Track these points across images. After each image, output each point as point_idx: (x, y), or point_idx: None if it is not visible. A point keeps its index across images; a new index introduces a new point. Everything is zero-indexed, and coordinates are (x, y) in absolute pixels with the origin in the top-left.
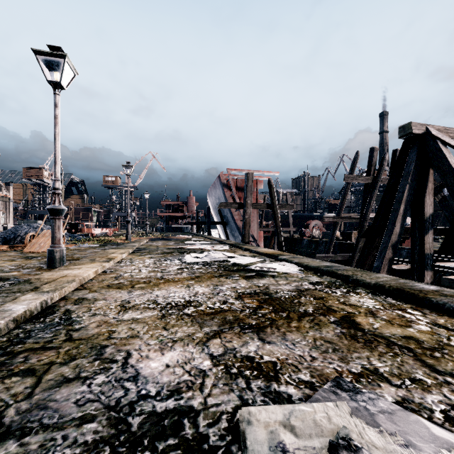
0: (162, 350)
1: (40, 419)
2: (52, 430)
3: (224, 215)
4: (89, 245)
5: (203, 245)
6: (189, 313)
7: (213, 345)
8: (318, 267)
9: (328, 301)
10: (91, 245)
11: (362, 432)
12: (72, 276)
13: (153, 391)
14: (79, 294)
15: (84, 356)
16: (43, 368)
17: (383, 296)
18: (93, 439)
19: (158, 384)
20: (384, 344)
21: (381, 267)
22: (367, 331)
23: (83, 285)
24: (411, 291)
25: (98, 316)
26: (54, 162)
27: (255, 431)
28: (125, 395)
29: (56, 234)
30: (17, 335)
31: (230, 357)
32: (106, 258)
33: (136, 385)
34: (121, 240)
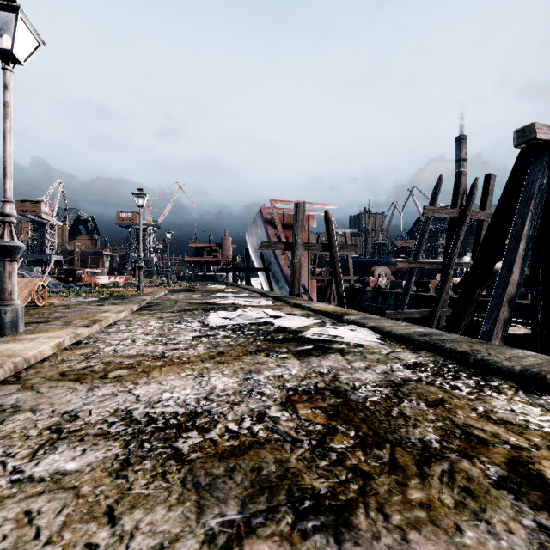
0: None
1: None
2: None
3: (267, 259)
4: (84, 299)
5: (239, 298)
6: (184, 454)
7: None
8: (410, 336)
9: (457, 413)
10: (87, 298)
11: None
12: (6, 356)
13: None
14: None
15: None
16: None
17: (547, 396)
18: None
19: None
20: None
21: (494, 332)
22: None
23: (20, 373)
24: None
25: None
26: (3, 173)
27: None
28: None
29: (5, 284)
30: None
31: None
32: (89, 320)
33: None
34: (131, 291)
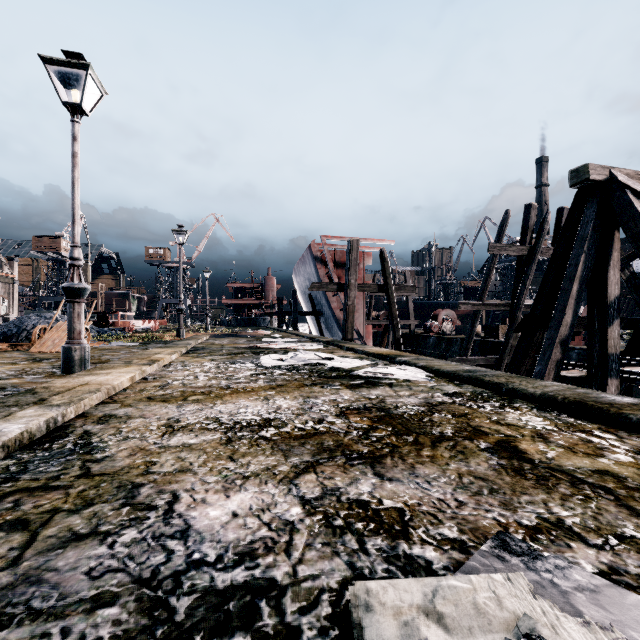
0: (226, 490)
1: (28, 601)
2: (46, 619)
3: (317, 302)
4: (125, 344)
5: (288, 343)
6: (268, 437)
7: (304, 484)
8: (456, 372)
9: (475, 420)
10: (127, 343)
11: (556, 624)
12: (97, 384)
13: (212, 554)
14: (105, 409)
15: (106, 500)
16: (41, 518)
17: (555, 412)
18: (112, 634)
19: (220, 543)
20: (567, 482)
21: (546, 372)
22: (539, 463)
23: (112, 397)
24: (597, 405)
25: (132, 441)
26: (73, 220)
27: (378, 623)
28: (167, 561)
29: (75, 324)
30: (7, 468)
31: (332, 502)
32: (147, 360)
33: (185, 545)
34: (171, 336)
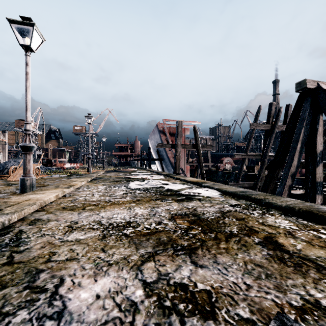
0: (95, 275)
1: None
2: None
3: (161, 153)
4: (59, 175)
5: (145, 175)
6: (128, 234)
7: (146, 270)
8: (235, 192)
9: (249, 222)
10: (60, 175)
11: None
12: (35, 199)
13: None
14: (36, 215)
15: (15, 283)
16: None
17: (294, 217)
18: None
19: (83, 323)
20: (314, 268)
21: (283, 192)
22: (293, 253)
23: (43, 207)
24: (319, 213)
25: (46, 237)
26: (26, 109)
27: None
28: None
29: (27, 166)
30: None
31: (164, 285)
32: (67, 185)
33: (58, 325)
34: (84, 171)
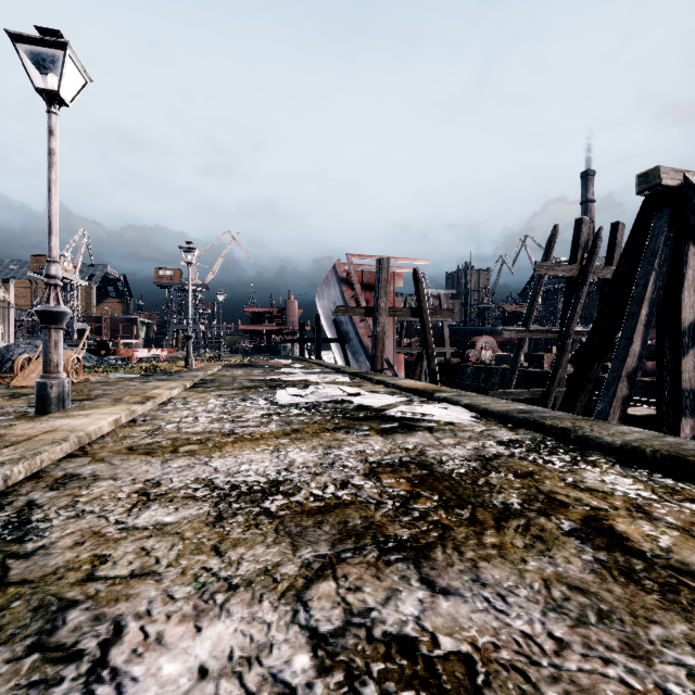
0: (198, 615)
1: None
2: None
3: (342, 328)
4: (124, 375)
5: (309, 374)
6: (273, 511)
7: (318, 601)
8: (508, 413)
9: (545, 482)
10: (127, 374)
11: None
12: (67, 430)
13: None
14: (69, 465)
15: (7, 638)
16: None
17: (644, 469)
18: None
19: None
20: None
21: (610, 411)
22: (653, 558)
23: (84, 447)
24: None
25: (86, 519)
26: (49, 230)
27: None
28: None
29: (51, 355)
30: None
31: (359, 642)
32: (141, 397)
33: None
34: (178, 366)
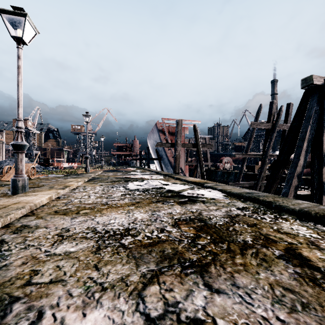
0: (84, 306)
1: None
2: None
3: (160, 153)
4: (56, 175)
5: (144, 175)
6: (126, 245)
7: (150, 297)
8: (241, 194)
9: (263, 229)
10: (57, 175)
11: None
12: (25, 202)
13: None
14: (24, 220)
15: None
16: None
17: (311, 222)
18: None
19: None
20: None
21: (289, 192)
22: None
23: (33, 211)
24: None
25: (30, 249)
26: (17, 105)
27: None
28: None
29: (19, 166)
30: None
31: (173, 323)
32: (63, 186)
33: None
34: (82, 171)
